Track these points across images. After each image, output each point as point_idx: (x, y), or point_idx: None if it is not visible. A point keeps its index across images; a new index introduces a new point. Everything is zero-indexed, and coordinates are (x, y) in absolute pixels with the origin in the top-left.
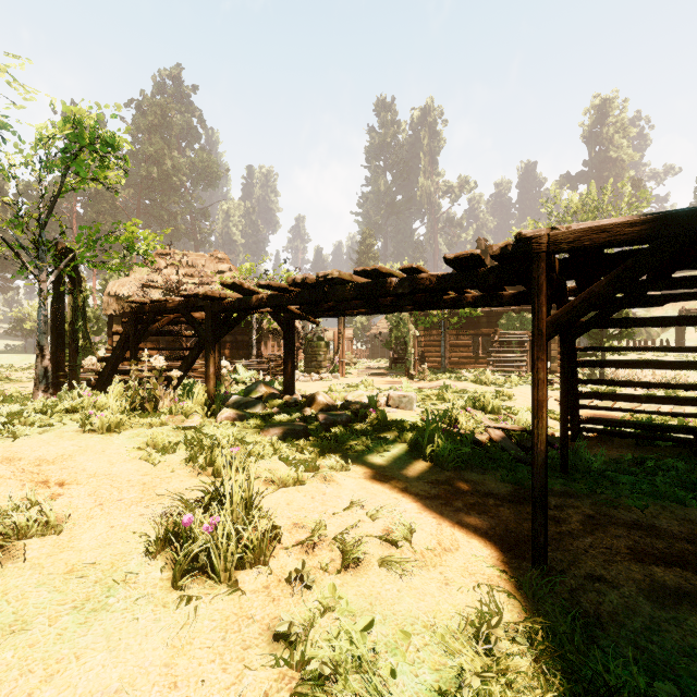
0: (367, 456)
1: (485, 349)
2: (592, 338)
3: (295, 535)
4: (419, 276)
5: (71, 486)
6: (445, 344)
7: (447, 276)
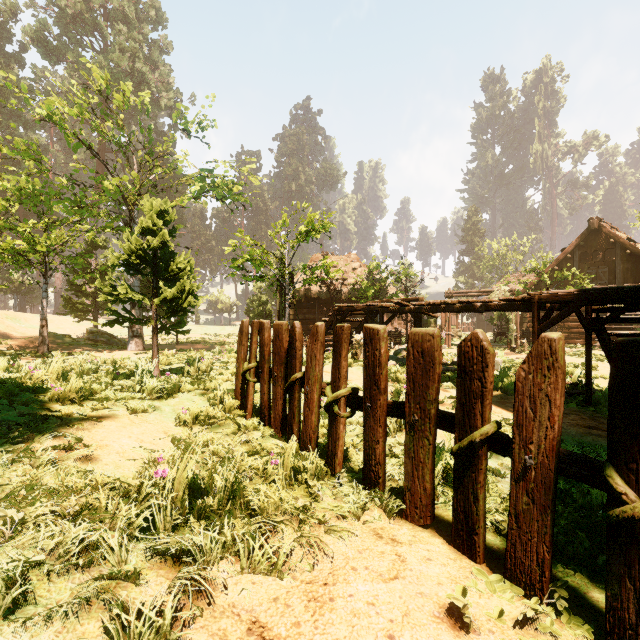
0: None
1: None
2: None
3: None
4: (489, 304)
5: (352, 381)
6: None
7: (502, 304)
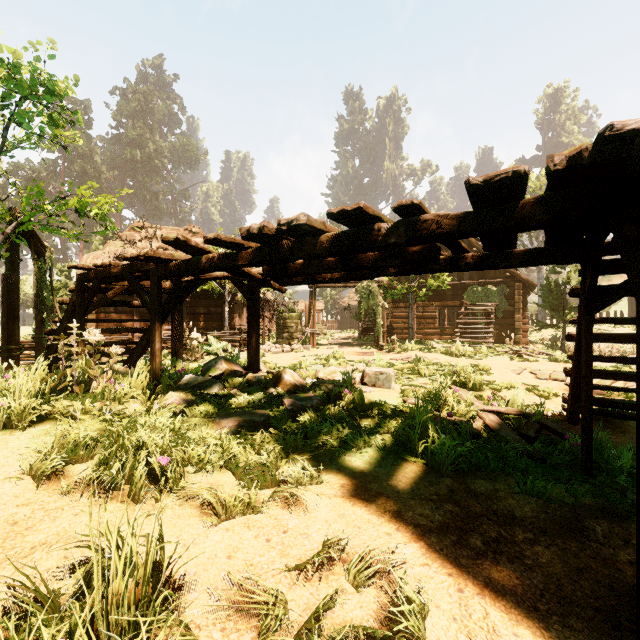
0: (344, 457)
1: (450, 320)
2: (554, 310)
3: (231, 636)
4: (421, 217)
5: None
6: (412, 316)
7: (463, 215)
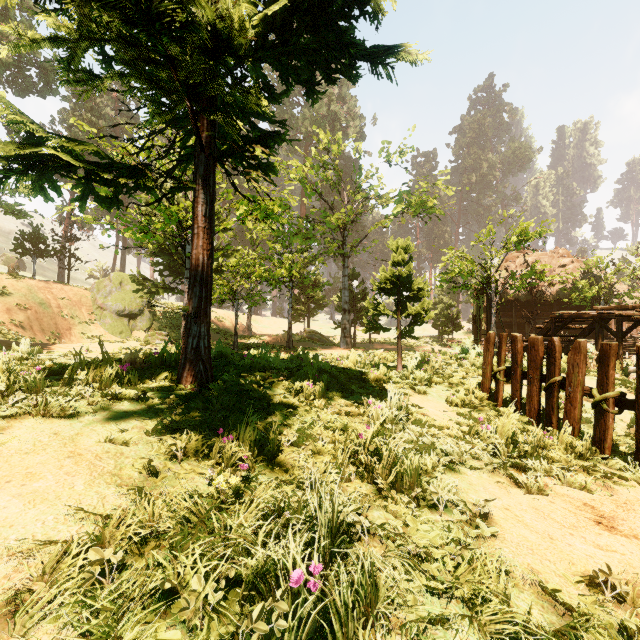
0: None
1: None
2: None
3: None
4: None
5: None
6: None
7: None
